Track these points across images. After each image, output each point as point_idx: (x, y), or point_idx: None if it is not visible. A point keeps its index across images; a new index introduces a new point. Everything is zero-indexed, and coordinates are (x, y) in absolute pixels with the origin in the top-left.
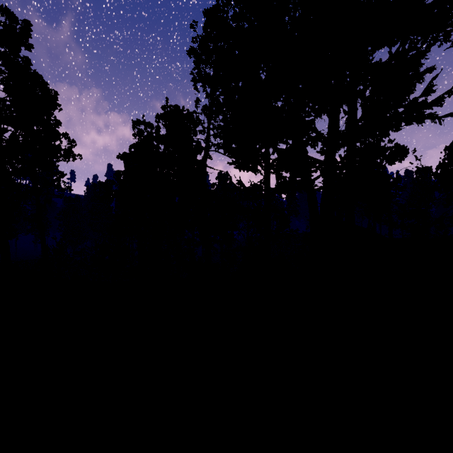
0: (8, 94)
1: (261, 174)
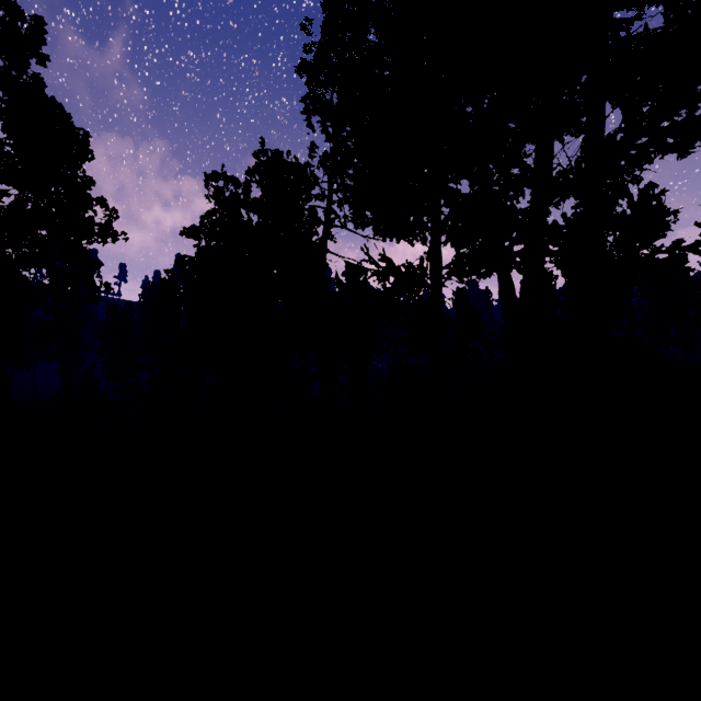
0: (8, 134)
1: (424, 243)
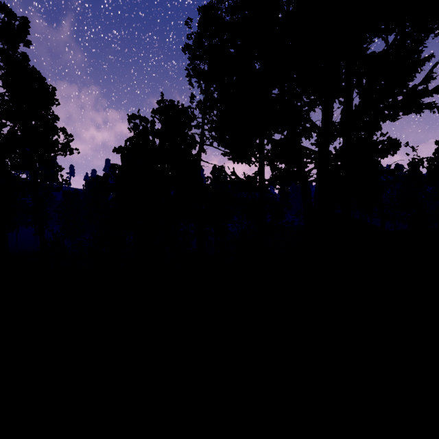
0: (7, 89)
1: (255, 165)
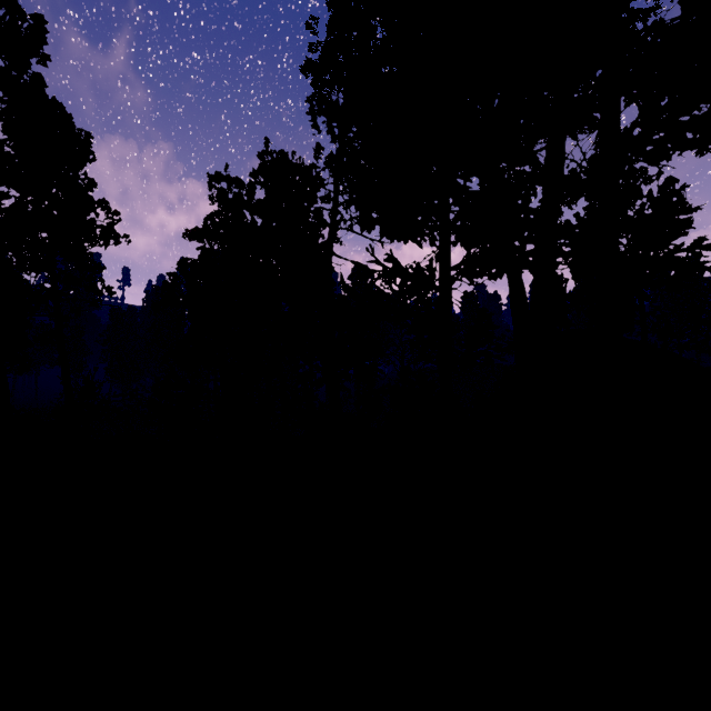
0: (8, 135)
1: (432, 243)
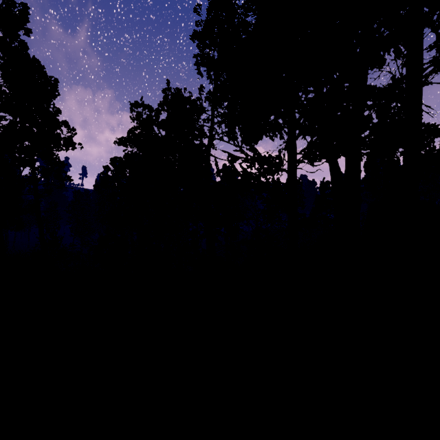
0: (4, 79)
1: (281, 137)
